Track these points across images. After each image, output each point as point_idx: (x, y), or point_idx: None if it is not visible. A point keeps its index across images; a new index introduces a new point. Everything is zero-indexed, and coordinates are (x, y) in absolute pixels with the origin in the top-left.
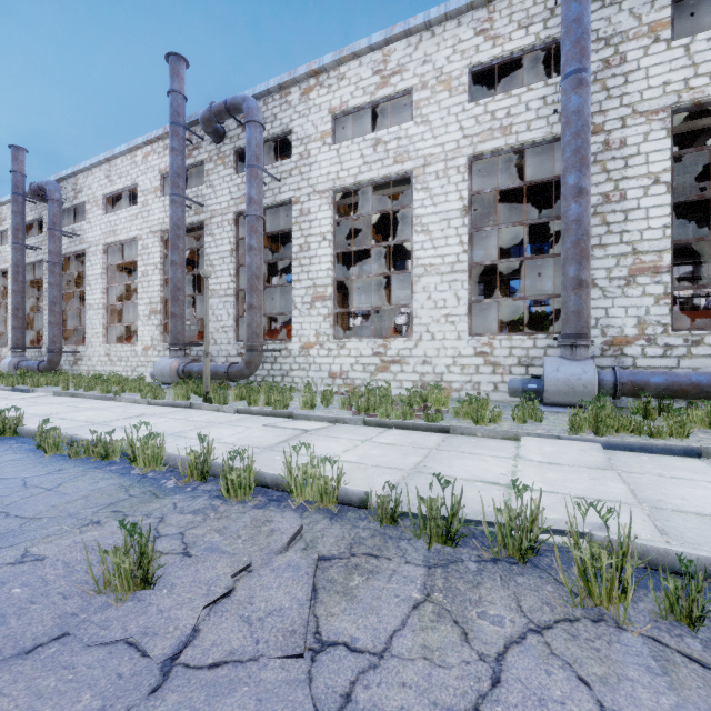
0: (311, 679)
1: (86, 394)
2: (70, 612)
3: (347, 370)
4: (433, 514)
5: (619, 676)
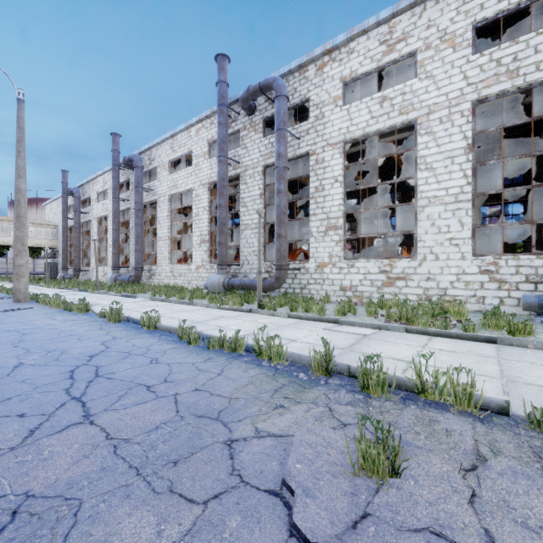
0: None
1: (171, 300)
2: (348, 491)
3: (356, 284)
4: None
5: None
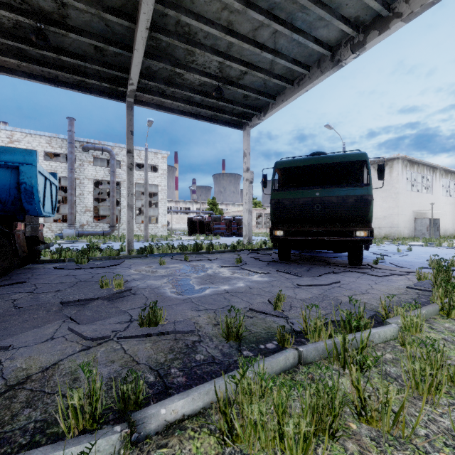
0: None
1: None
2: None
3: None
4: None
5: None
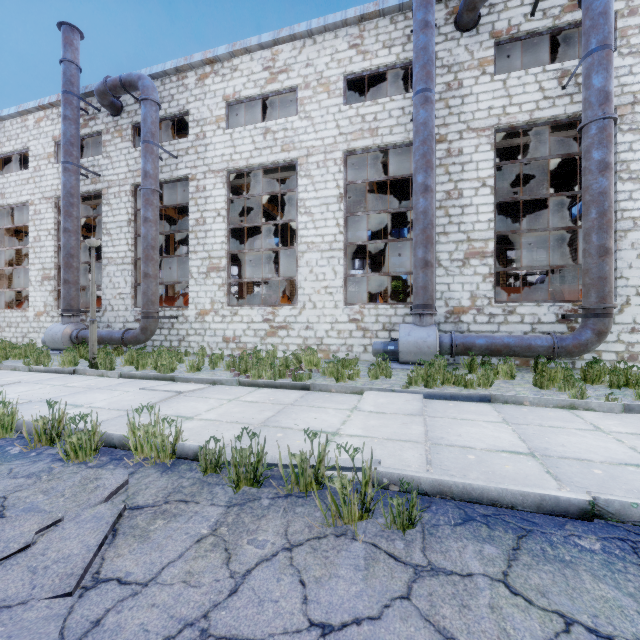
0: (71, 612)
1: None
2: None
3: (239, 335)
4: (243, 462)
5: (331, 575)
